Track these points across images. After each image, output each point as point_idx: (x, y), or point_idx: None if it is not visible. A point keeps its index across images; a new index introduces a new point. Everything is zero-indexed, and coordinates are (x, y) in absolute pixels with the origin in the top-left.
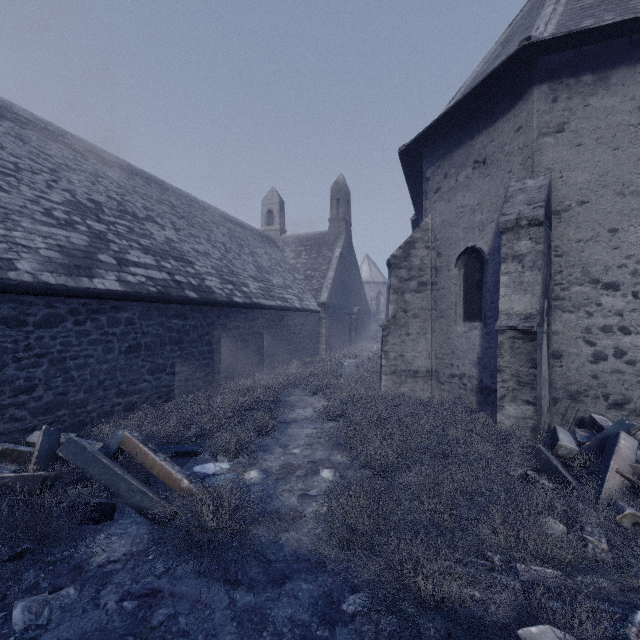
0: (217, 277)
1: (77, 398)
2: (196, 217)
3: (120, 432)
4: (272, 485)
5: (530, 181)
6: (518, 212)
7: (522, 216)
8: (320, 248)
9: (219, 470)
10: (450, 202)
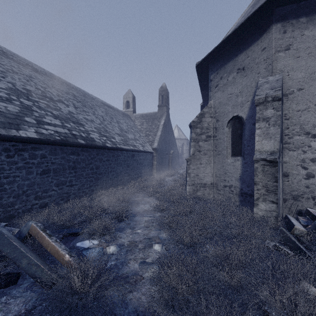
0: (97, 133)
1: (8, 201)
2: (87, 102)
3: (30, 223)
4: (123, 255)
5: (271, 77)
6: (266, 93)
7: (268, 95)
8: (153, 120)
9: (92, 245)
10: (224, 92)
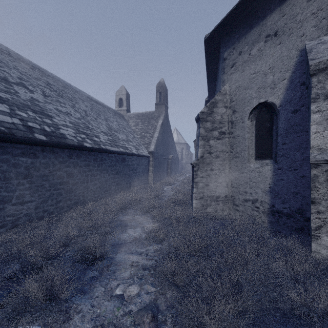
0: (73, 129)
1: None
2: (67, 93)
3: None
4: None
5: (326, 37)
6: None
7: None
8: (150, 120)
9: None
10: (244, 71)
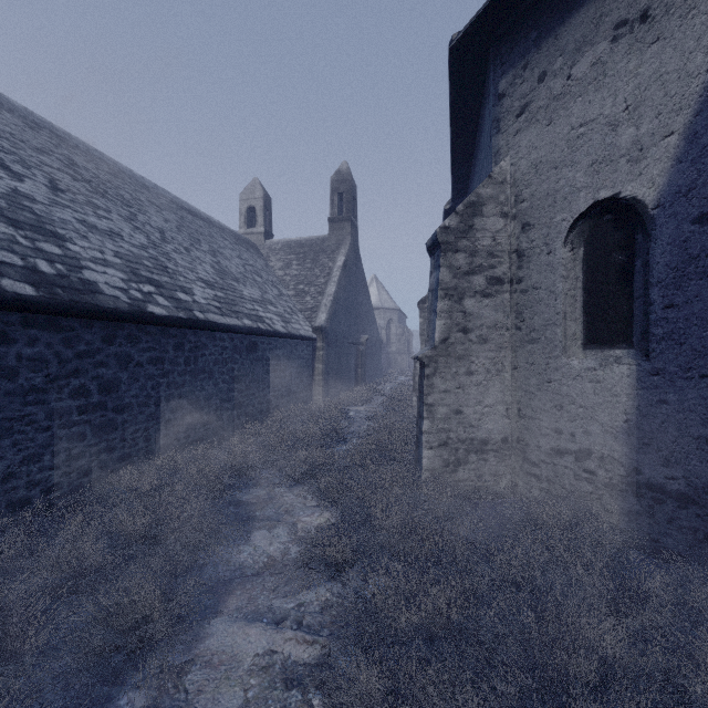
0: (121, 270)
1: None
2: (119, 189)
3: None
4: None
5: None
6: None
7: None
8: (317, 256)
9: None
10: (553, 123)
